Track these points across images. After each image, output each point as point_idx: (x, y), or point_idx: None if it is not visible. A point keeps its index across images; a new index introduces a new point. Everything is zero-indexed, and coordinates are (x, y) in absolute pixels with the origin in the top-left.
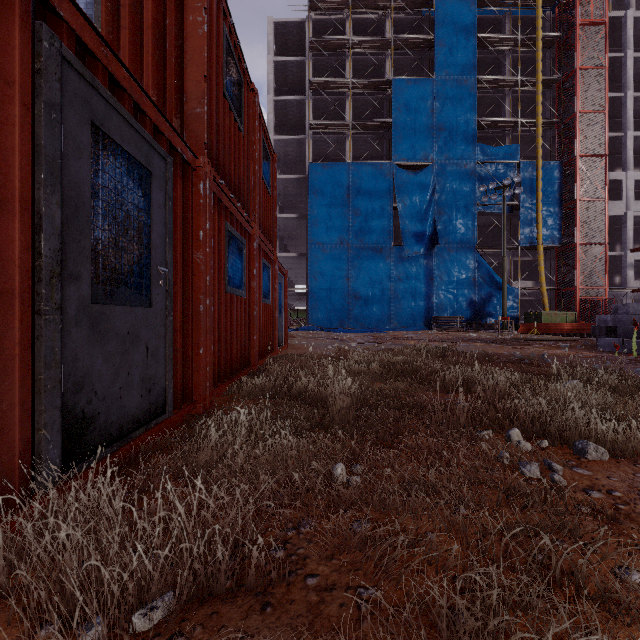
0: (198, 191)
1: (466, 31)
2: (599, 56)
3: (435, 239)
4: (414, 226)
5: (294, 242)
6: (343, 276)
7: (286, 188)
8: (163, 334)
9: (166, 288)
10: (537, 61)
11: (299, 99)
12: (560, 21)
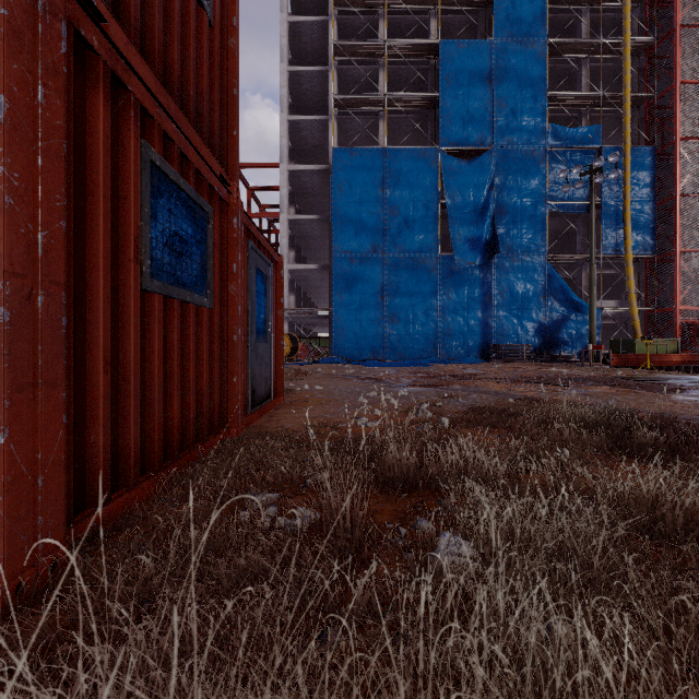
0: None
1: None
2: None
3: (494, 246)
4: (467, 229)
5: (315, 254)
6: (376, 293)
7: (304, 184)
8: None
9: None
10: (625, 18)
11: (320, 70)
12: None
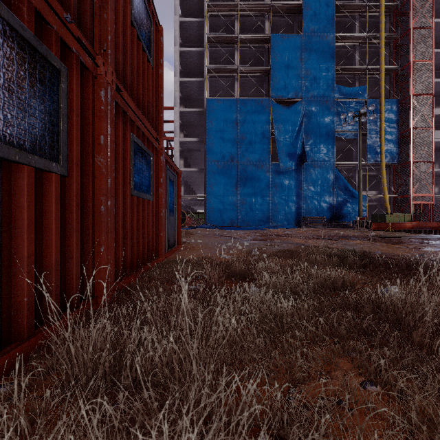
0: None
1: None
2: (428, 19)
3: (303, 158)
4: (287, 148)
5: (196, 162)
6: (233, 186)
7: (189, 119)
8: None
9: None
10: (381, 22)
11: (199, 50)
12: None
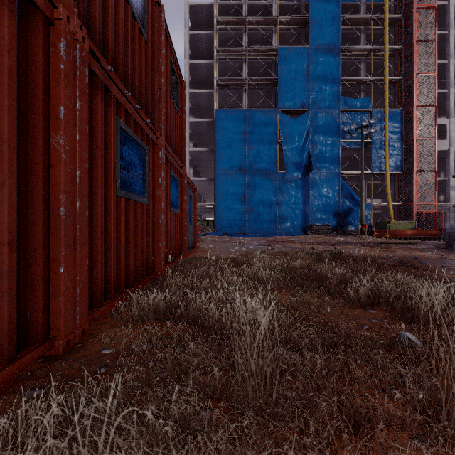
0: (57, 52)
1: (332, 12)
2: (430, 32)
3: (310, 167)
4: (294, 157)
5: (205, 170)
6: (241, 194)
7: (199, 129)
8: None
9: None
10: (385, 35)
11: (208, 62)
12: (401, 7)
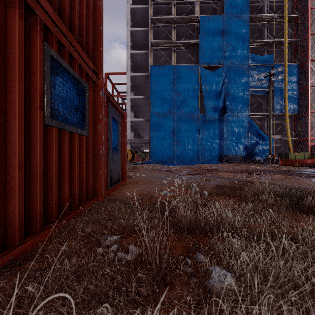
0: None
1: None
2: None
3: (225, 110)
4: (212, 102)
5: (143, 114)
6: (170, 131)
7: (138, 82)
8: None
9: None
10: (285, 5)
11: (145, 29)
12: None
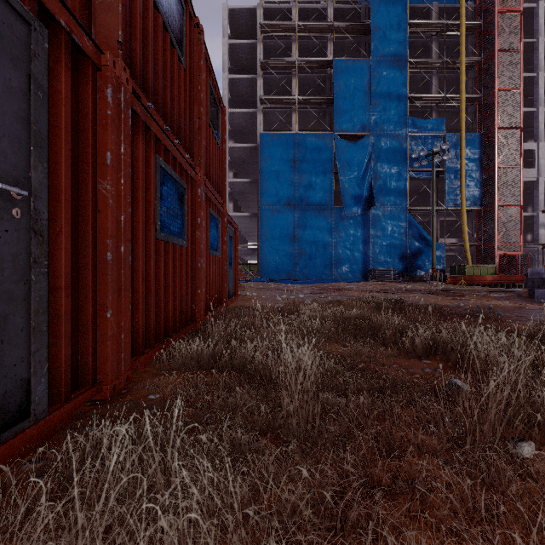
0: (104, 98)
1: (398, 18)
2: (515, 40)
3: (371, 201)
4: (353, 189)
5: (247, 204)
6: (290, 233)
7: (240, 156)
8: (22, 294)
9: (30, 223)
10: (461, 44)
11: (251, 77)
12: (480, 10)
